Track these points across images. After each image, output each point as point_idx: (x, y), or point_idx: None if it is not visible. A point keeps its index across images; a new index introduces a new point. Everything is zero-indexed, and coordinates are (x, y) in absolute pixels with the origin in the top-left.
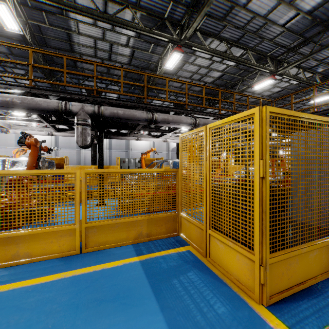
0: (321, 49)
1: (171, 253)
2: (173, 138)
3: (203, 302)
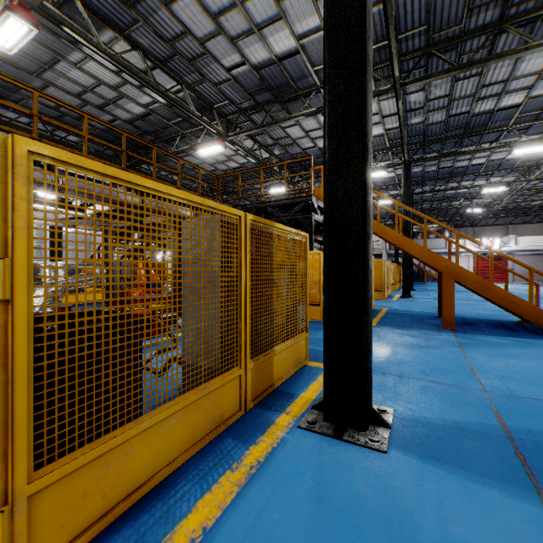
0: (272, 124)
1: None
2: None
3: None
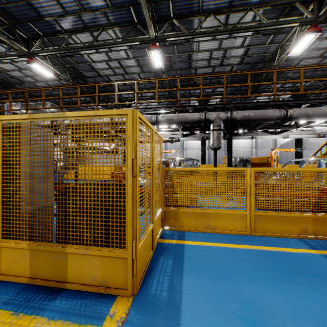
0: None
1: None
2: (297, 133)
3: None
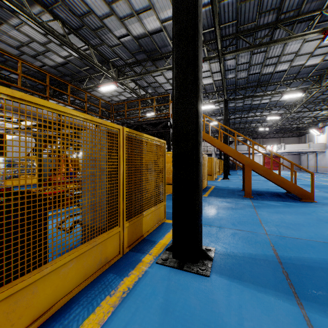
0: (146, 73)
1: None
2: None
3: None
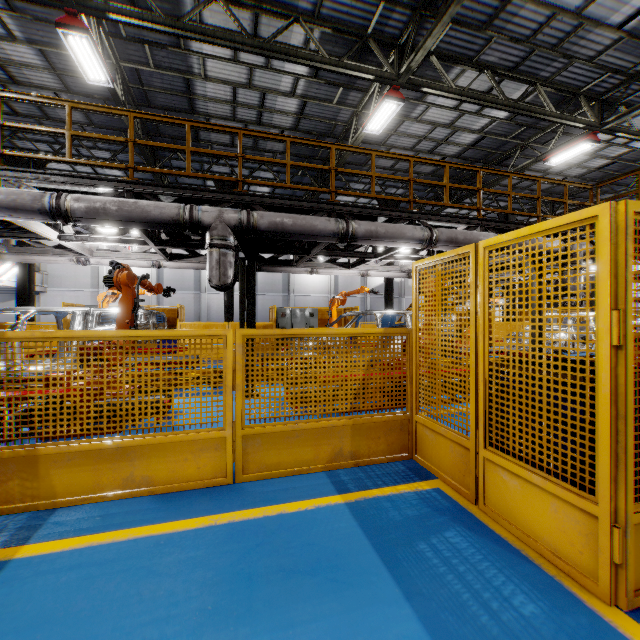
0: None
1: (404, 492)
2: (380, 269)
3: (488, 591)
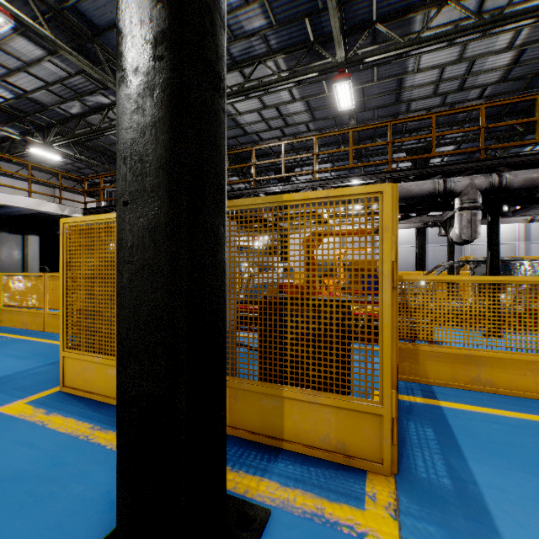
0: None
1: None
2: None
3: None
